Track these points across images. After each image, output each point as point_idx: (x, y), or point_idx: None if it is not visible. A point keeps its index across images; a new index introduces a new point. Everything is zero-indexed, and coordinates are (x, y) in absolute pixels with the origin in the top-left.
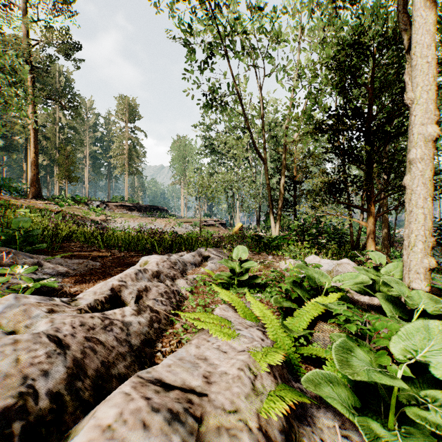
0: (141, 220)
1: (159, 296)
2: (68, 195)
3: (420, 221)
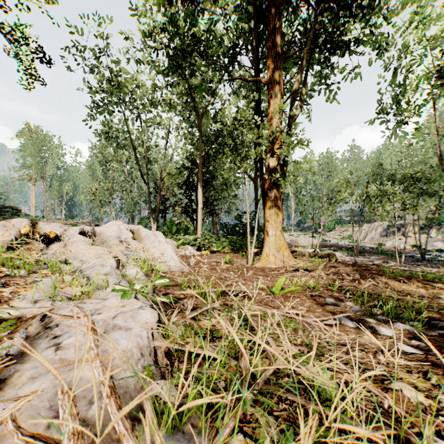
0: None
1: None
2: None
3: (199, 224)
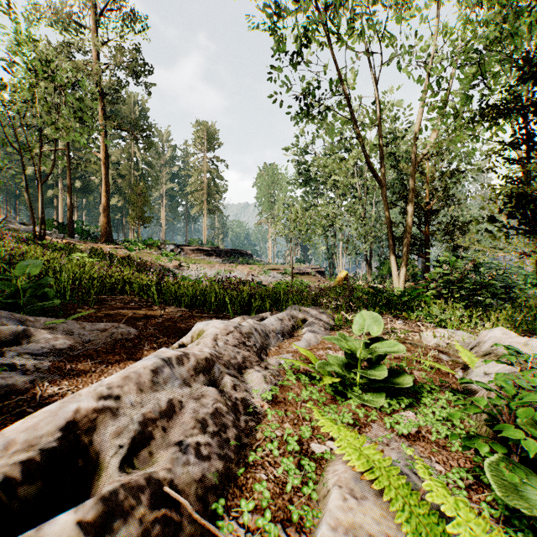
0: (219, 267)
1: (195, 430)
2: (140, 238)
3: None
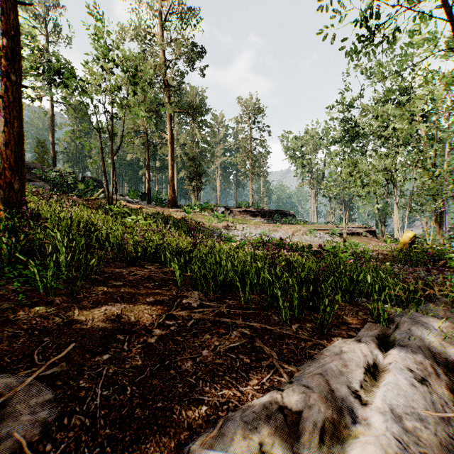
0: (264, 227)
1: None
2: (197, 202)
3: None
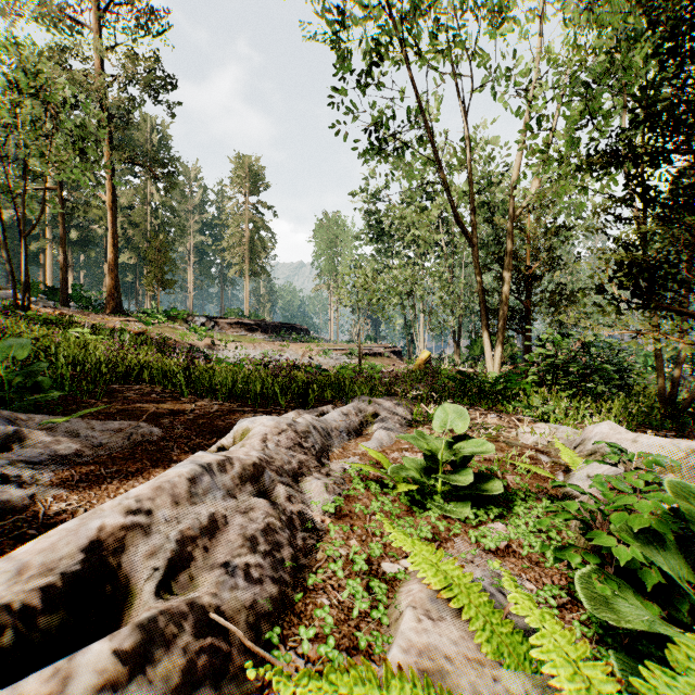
0: (265, 346)
1: (243, 550)
2: (160, 307)
3: None
